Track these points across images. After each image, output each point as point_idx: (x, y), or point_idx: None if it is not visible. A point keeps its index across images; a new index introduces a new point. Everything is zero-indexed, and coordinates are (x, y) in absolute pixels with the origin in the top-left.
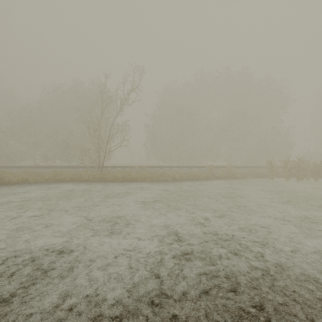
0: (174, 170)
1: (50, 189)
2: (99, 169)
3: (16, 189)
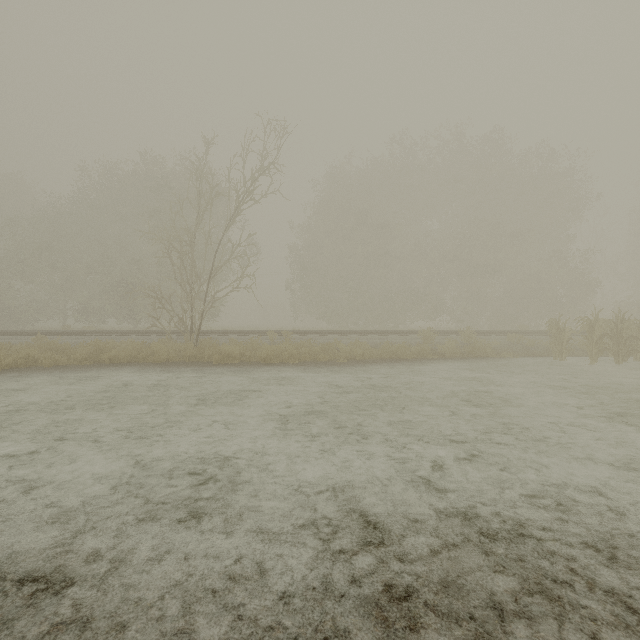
0: (350, 340)
1: (80, 382)
2: (193, 338)
3: (6, 383)
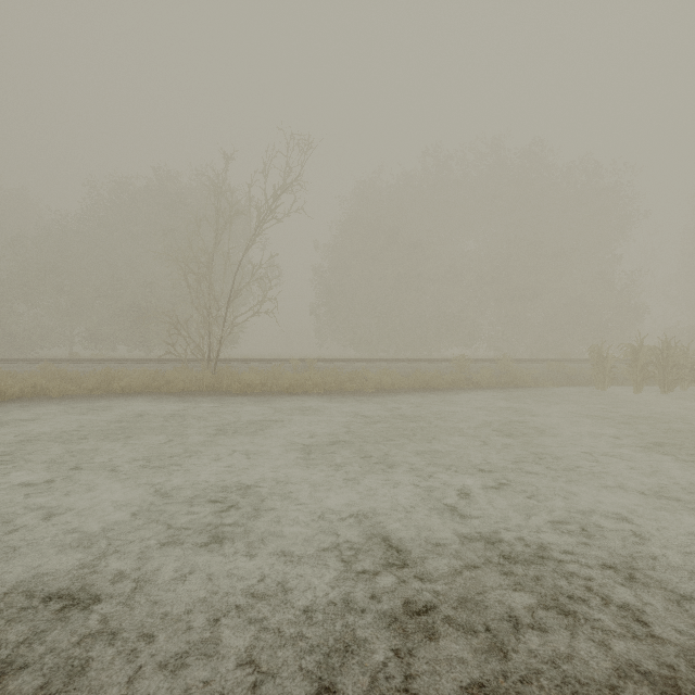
0: (378, 369)
1: (92, 412)
2: (211, 366)
3: (14, 413)
